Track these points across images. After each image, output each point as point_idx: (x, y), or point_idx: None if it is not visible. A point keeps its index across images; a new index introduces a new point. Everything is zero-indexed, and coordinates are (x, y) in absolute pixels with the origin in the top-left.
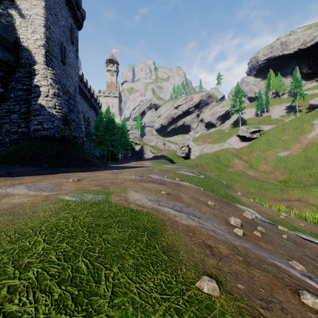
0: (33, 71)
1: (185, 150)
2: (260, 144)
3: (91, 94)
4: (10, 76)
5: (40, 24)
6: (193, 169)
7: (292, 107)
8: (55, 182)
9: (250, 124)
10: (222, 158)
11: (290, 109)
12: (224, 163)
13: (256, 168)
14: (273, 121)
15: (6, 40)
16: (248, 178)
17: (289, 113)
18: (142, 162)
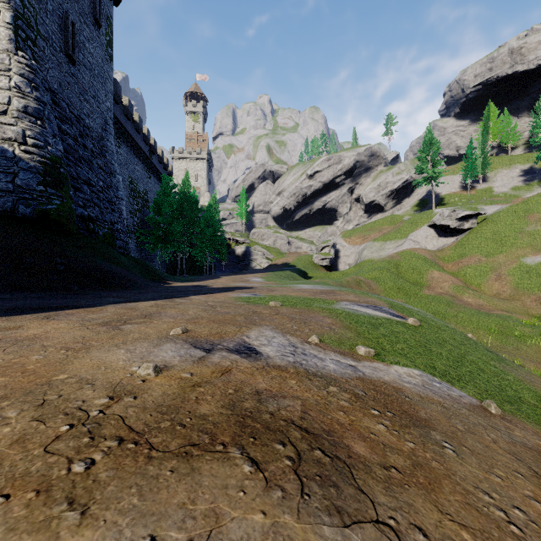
0: None
1: (329, 253)
2: (479, 241)
3: (150, 146)
4: None
5: None
6: (366, 294)
7: (535, 170)
8: None
9: (452, 204)
10: (406, 269)
11: (531, 174)
12: (412, 279)
13: (476, 288)
14: (499, 198)
15: None
16: (470, 311)
17: (529, 182)
18: (246, 277)
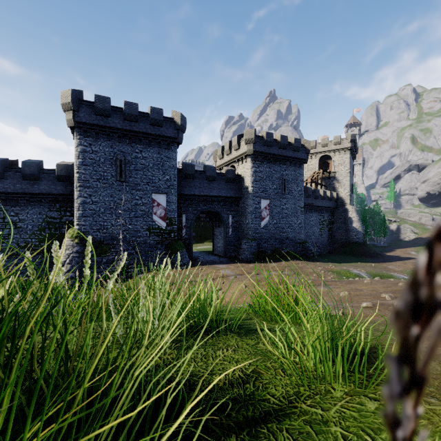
0: (346, 210)
1: None
2: None
3: None
4: (335, 212)
5: (348, 185)
6: None
7: None
8: (394, 266)
9: None
10: None
11: None
12: None
13: None
14: None
15: (336, 199)
16: None
17: None
18: (407, 251)
